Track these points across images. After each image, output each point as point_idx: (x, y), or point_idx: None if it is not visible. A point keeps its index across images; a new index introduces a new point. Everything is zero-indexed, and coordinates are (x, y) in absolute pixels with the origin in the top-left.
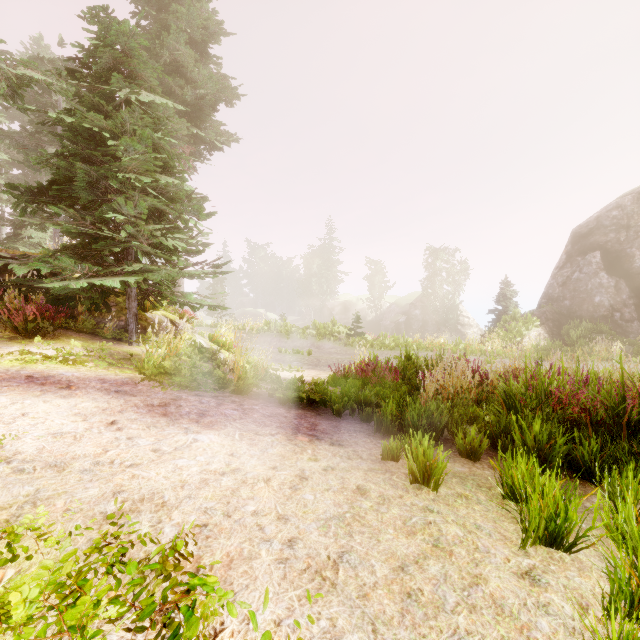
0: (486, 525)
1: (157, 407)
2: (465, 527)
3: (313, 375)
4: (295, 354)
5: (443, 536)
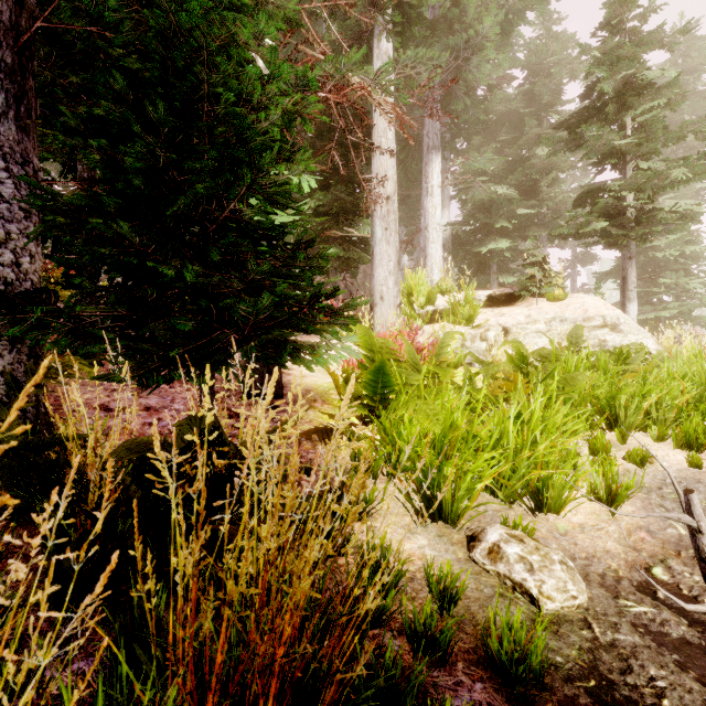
0: None
1: None
2: None
3: None
4: None
5: None
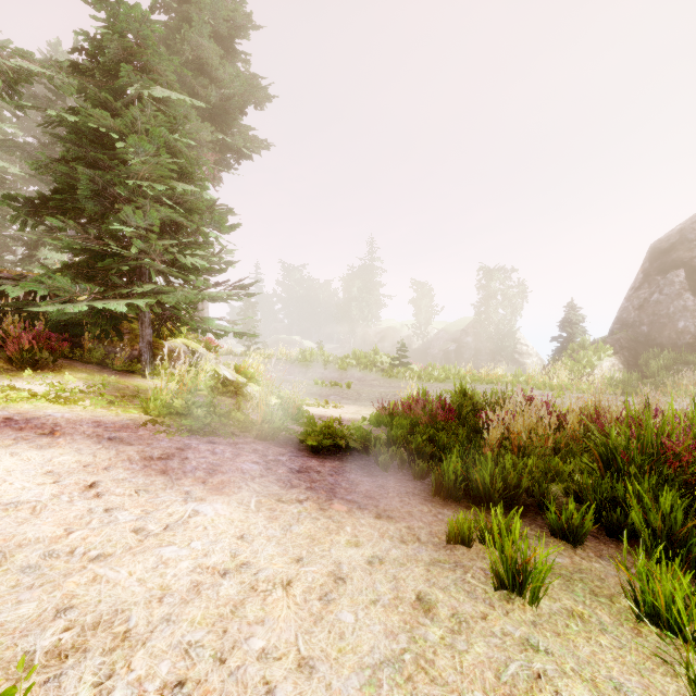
0: (629, 682)
1: (156, 461)
2: (597, 686)
3: (353, 412)
4: (333, 387)
5: None
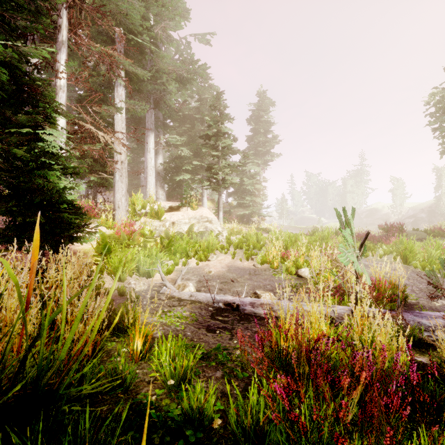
0: None
1: None
2: None
3: None
4: None
5: None
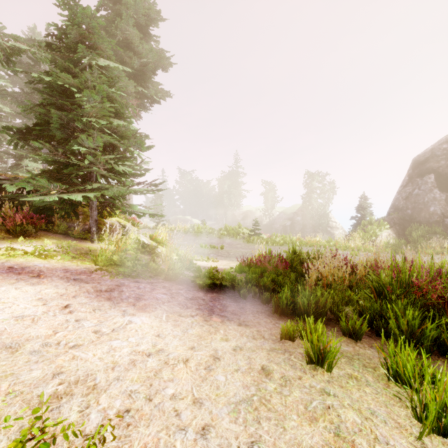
0: (379, 410)
1: (104, 292)
2: (361, 412)
3: (225, 264)
4: (212, 248)
5: (342, 423)
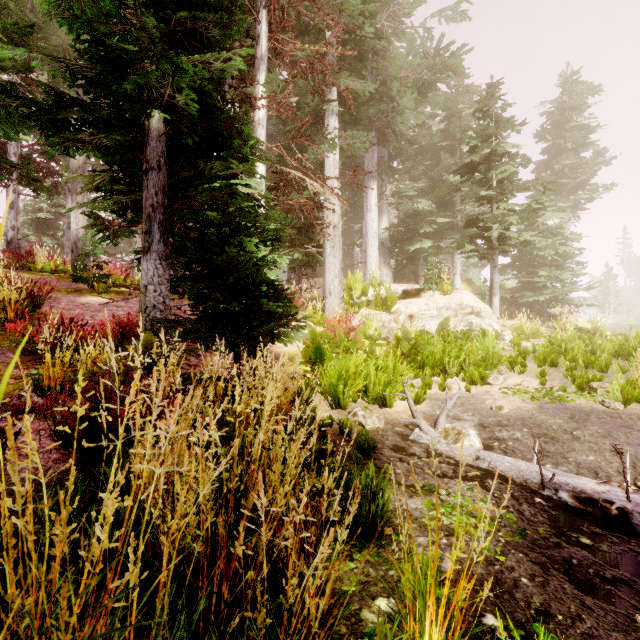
0: None
1: None
2: None
3: None
4: None
5: None
